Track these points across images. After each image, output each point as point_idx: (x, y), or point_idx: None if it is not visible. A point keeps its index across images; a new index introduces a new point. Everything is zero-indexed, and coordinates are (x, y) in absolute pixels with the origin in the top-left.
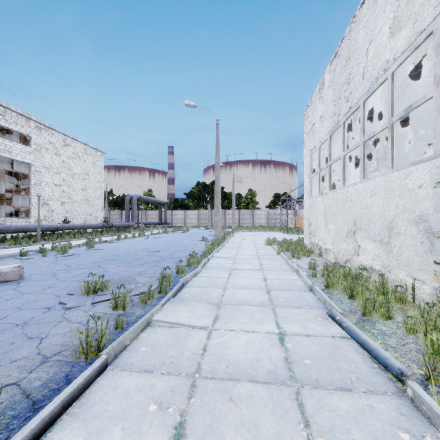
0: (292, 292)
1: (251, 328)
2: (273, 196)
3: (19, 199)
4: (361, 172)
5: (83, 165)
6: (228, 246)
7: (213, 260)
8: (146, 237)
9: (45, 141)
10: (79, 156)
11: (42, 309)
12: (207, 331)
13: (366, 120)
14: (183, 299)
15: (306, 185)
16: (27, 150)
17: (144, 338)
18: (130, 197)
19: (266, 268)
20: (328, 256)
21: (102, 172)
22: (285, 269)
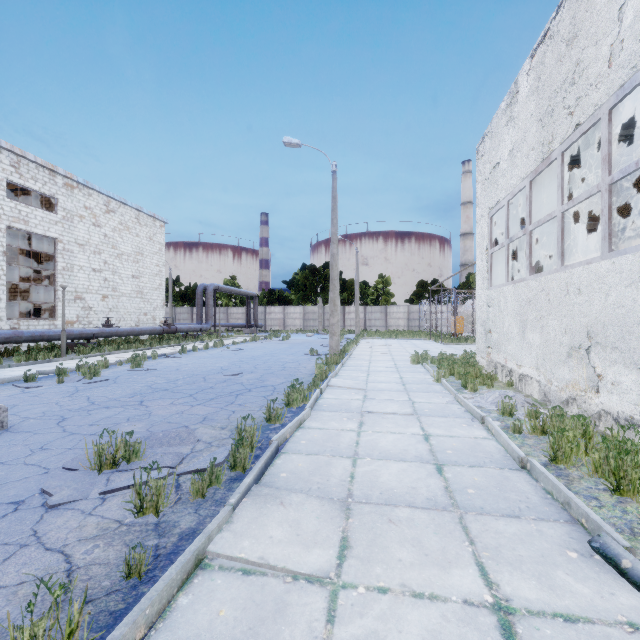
0: (487, 471)
1: (426, 583)
2: (416, 285)
3: (41, 291)
4: (604, 241)
5: (135, 240)
6: (352, 365)
7: (329, 392)
8: (226, 348)
9: (79, 206)
10: (129, 227)
11: (5, 505)
12: (326, 592)
13: (615, 143)
14: (275, 488)
15: (480, 267)
16: (52, 219)
17: (183, 613)
18: (204, 288)
19: (423, 411)
20: (526, 388)
21: (162, 250)
22: (457, 413)
